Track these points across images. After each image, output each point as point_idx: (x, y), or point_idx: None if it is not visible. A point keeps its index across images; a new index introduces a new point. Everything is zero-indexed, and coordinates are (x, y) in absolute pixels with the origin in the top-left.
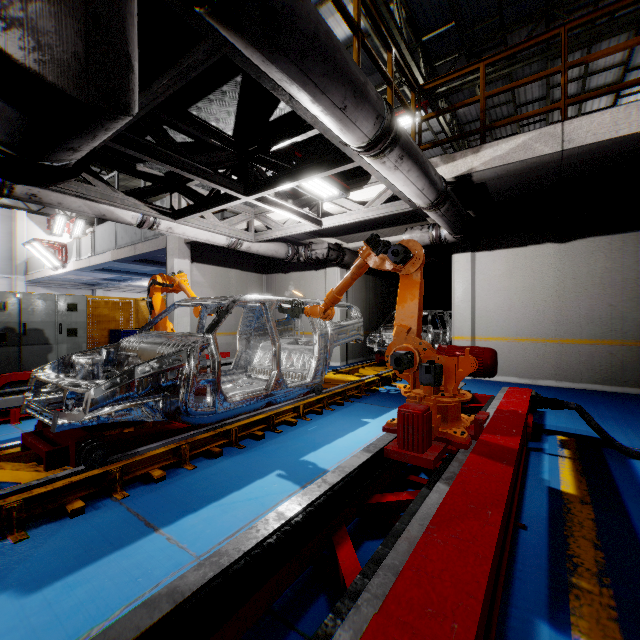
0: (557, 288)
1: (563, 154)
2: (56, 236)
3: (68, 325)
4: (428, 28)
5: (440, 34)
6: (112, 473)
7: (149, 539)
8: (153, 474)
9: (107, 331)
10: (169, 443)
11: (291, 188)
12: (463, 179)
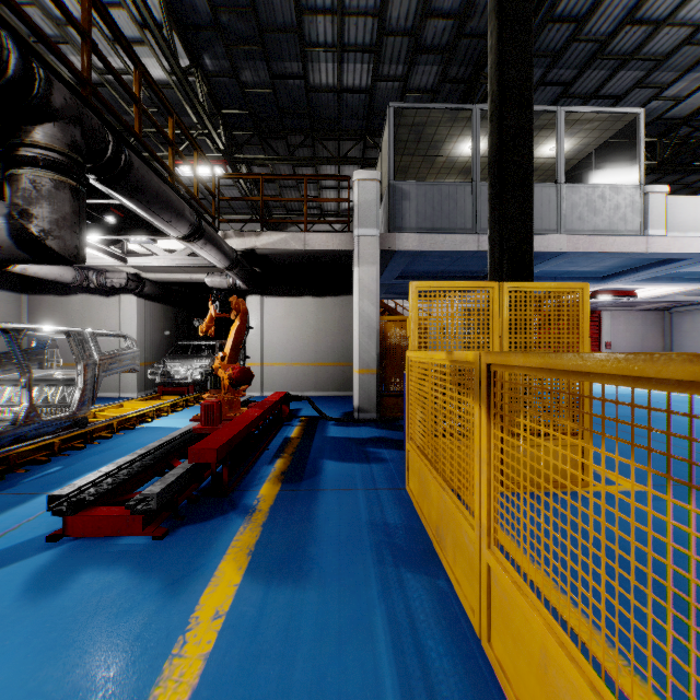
0: (316, 328)
1: (306, 251)
2: None
3: None
4: (227, 105)
5: (237, 113)
6: None
7: (30, 497)
8: None
9: None
10: None
11: None
12: (250, 251)
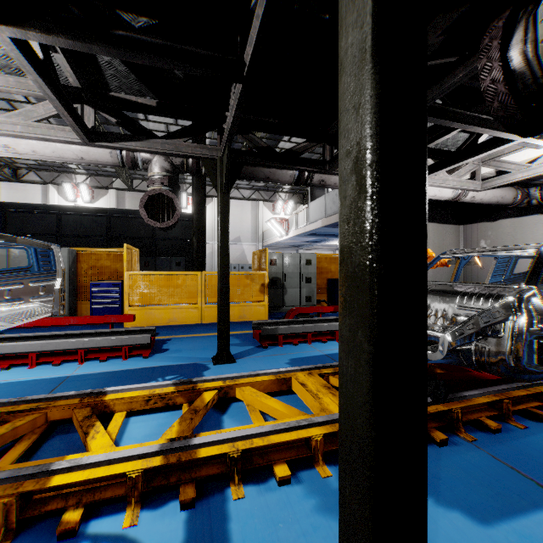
0: None
1: None
2: (277, 215)
3: (306, 275)
4: None
5: None
6: (455, 412)
7: None
8: (487, 423)
9: (326, 280)
10: (486, 393)
11: None
12: None
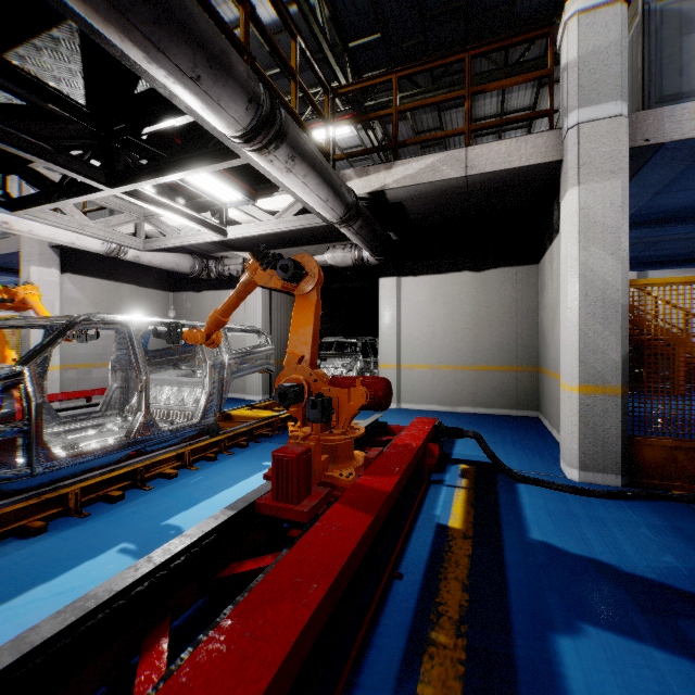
0: (474, 316)
1: (468, 180)
2: None
3: None
4: (354, 34)
5: (367, 43)
6: None
7: None
8: None
9: None
10: None
11: (186, 187)
12: (377, 196)
